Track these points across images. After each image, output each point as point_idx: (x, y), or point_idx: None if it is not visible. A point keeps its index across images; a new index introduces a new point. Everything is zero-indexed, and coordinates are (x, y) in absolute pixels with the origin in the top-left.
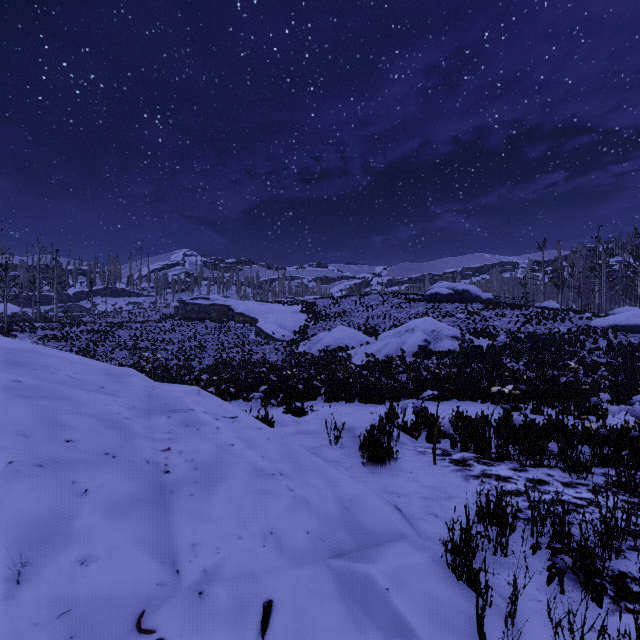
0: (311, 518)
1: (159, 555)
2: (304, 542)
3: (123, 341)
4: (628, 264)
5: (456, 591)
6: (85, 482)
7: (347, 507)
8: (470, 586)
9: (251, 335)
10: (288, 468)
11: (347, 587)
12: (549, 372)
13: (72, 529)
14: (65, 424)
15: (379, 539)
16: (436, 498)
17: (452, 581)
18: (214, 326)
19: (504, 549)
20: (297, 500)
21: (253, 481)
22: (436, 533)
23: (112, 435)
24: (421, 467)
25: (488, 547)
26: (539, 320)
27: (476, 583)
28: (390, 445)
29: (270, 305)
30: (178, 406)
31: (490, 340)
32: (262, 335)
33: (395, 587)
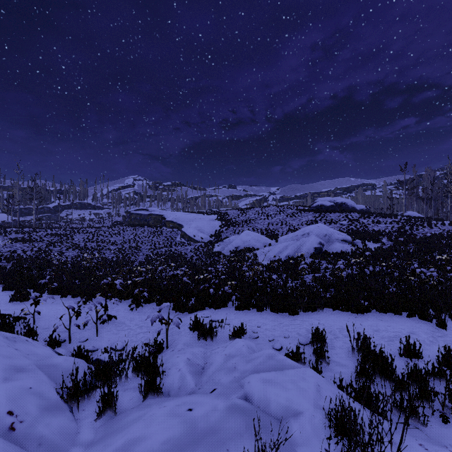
0: None
1: None
2: None
3: (74, 243)
4: None
5: None
6: None
7: None
8: None
9: (178, 237)
10: None
11: None
12: (451, 276)
13: None
14: None
15: None
16: None
17: None
18: (150, 230)
19: None
20: None
21: None
22: None
23: None
24: None
25: None
26: (411, 226)
27: None
28: None
29: (193, 214)
30: None
31: (374, 243)
32: (186, 238)
33: None
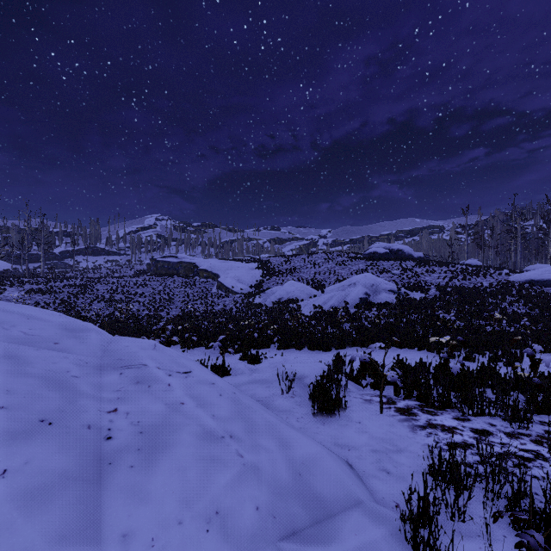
0: (261, 489)
1: None
2: (253, 521)
3: (100, 294)
4: (540, 227)
5: None
6: (6, 460)
7: (299, 472)
8: None
9: (213, 289)
10: (239, 428)
11: None
12: (476, 322)
13: None
14: (1, 387)
15: (333, 508)
16: (386, 451)
17: None
18: (181, 281)
19: (462, 514)
20: (247, 468)
21: (201, 446)
22: (389, 493)
23: (54, 397)
24: (369, 416)
25: (445, 511)
26: (464, 276)
27: None
28: (339, 395)
29: (230, 262)
30: (132, 361)
31: (422, 293)
32: (223, 289)
33: None
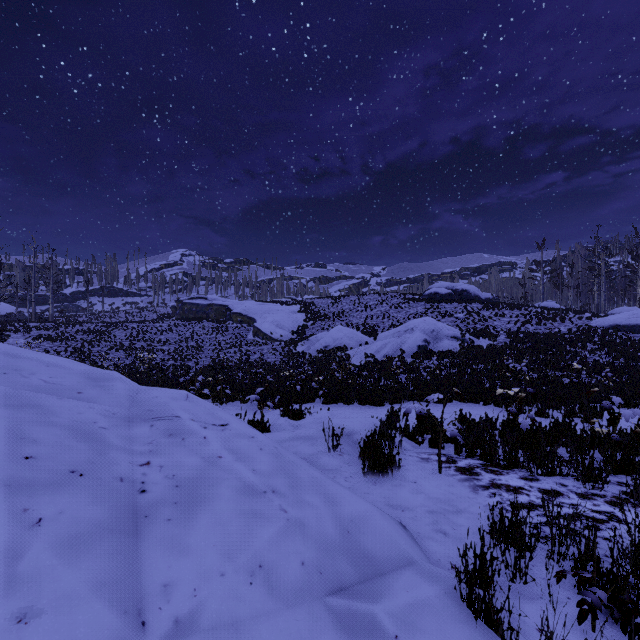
0: (307, 545)
1: (122, 602)
2: (298, 576)
3: (119, 341)
4: (628, 264)
5: (475, 633)
6: (40, 509)
7: (348, 529)
8: (490, 625)
9: (249, 335)
10: (282, 484)
11: (348, 634)
12: (551, 373)
13: (13, 573)
14: (27, 437)
15: (384, 567)
16: (443, 512)
17: (469, 619)
18: (212, 326)
19: (523, 575)
20: (291, 523)
21: (241, 501)
22: (446, 555)
23: (83, 448)
24: (425, 476)
25: (505, 573)
26: (539, 320)
27: (497, 622)
28: (392, 453)
29: (268, 305)
30: (163, 413)
31: (490, 340)
32: (260, 335)
33: (405, 633)
